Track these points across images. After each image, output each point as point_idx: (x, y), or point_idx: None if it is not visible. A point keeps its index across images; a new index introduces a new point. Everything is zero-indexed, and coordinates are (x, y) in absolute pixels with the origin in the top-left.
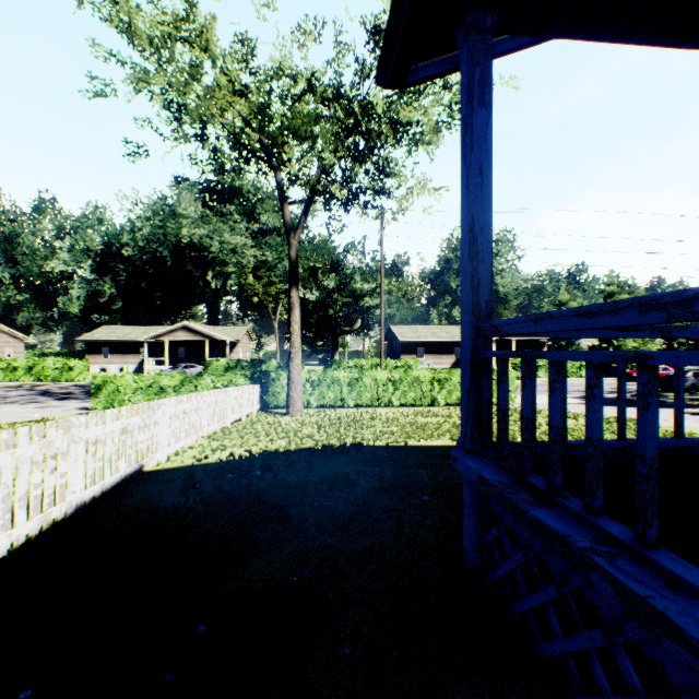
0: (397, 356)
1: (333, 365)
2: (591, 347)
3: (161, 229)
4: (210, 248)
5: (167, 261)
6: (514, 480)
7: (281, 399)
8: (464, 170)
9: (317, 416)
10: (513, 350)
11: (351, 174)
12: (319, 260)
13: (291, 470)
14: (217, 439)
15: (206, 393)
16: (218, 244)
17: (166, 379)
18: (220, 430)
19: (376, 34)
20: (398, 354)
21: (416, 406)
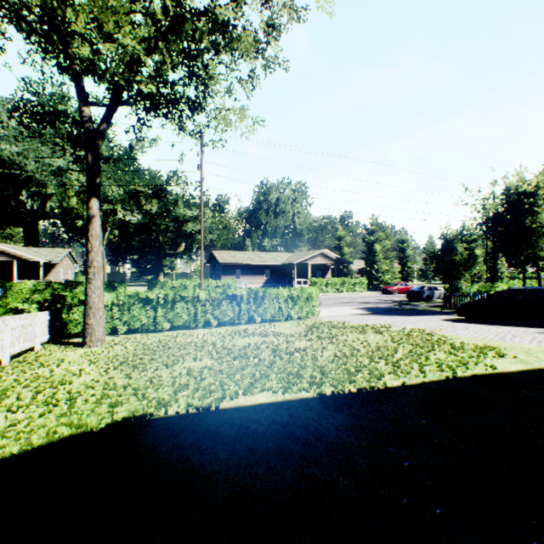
0: (218, 277)
1: (157, 285)
2: (361, 270)
3: None
4: (24, 167)
5: None
6: None
7: (80, 326)
8: None
9: (122, 345)
10: (309, 271)
11: (161, 72)
12: (141, 184)
13: None
14: None
15: None
16: (35, 163)
17: None
18: None
19: None
20: (219, 275)
21: (235, 324)
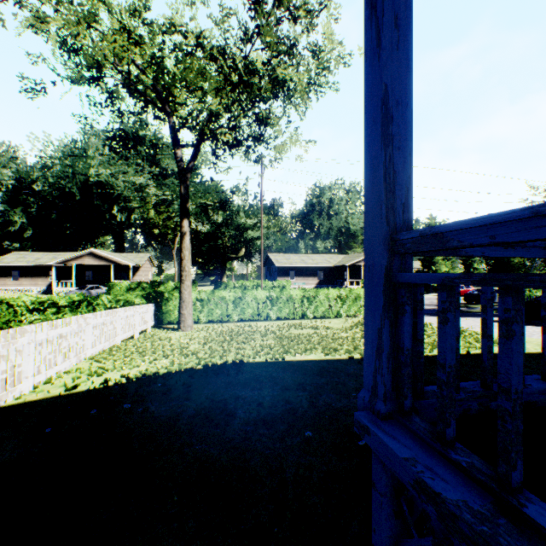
0: (273, 278)
1: (222, 285)
2: (417, 271)
3: (70, 168)
4: (115, 186)
5: (76, 196)
6: (489, 498)
7: (174, 316)
8: (373, 25)
9: (205, 331)
10: (362, 273)
11: (235, 121)
12: (210, 198)
13: (166, 398)
14: (100, 361)
15: (90, 315)
16: (123, 183)
17: (64, 300)
18: (107, 350)
19: (256, 3)
20: (274, 276)
21: (290, 320)
